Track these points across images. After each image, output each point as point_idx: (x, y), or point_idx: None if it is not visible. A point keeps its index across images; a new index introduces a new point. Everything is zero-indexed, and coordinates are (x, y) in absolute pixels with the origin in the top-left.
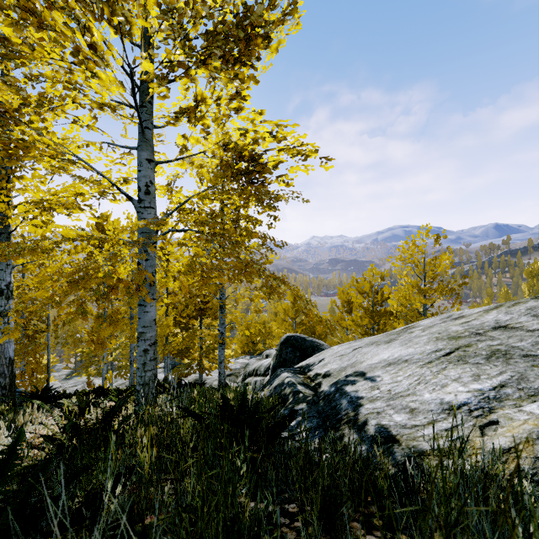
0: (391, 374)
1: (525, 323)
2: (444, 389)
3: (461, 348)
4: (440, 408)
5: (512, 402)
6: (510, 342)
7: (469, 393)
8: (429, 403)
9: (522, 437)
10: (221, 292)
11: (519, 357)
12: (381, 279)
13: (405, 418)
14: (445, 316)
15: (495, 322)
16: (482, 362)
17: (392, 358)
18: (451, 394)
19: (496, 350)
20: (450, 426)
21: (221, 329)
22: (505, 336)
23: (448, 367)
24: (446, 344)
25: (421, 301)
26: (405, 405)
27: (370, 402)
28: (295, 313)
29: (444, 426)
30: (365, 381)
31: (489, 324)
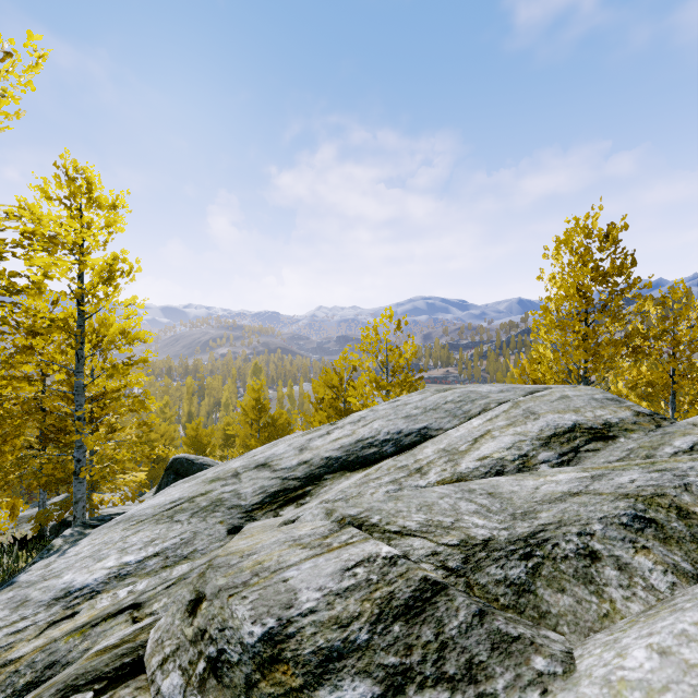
0: (90, 541)
1: (283, 460)
2: (94, 565)
3: (197, 497)
4: (53, 596)
5: (134, 579)
6: (243, 487)
7: (108, 570)
8: (52, 590)
9: (53, 638)
10: (78, 402)
11: (224, 509)
12: (353, 369)
13: (1, 617)
14: (280, 440)
15: (268, 457)
16: (184, 519)
17: (133, 512)
18: (90, 573)
19: (218, 500)
20: (26, 626)
21: (78, 455)
22: (249, 478)
23: (145, 529)
24: (195, 490)
25: (382, 399)
26: (27, 595)
27: (6, 593)
28: (259, 413)
29: (19, 627)
30: (58, 554)
31: (260, 460)
